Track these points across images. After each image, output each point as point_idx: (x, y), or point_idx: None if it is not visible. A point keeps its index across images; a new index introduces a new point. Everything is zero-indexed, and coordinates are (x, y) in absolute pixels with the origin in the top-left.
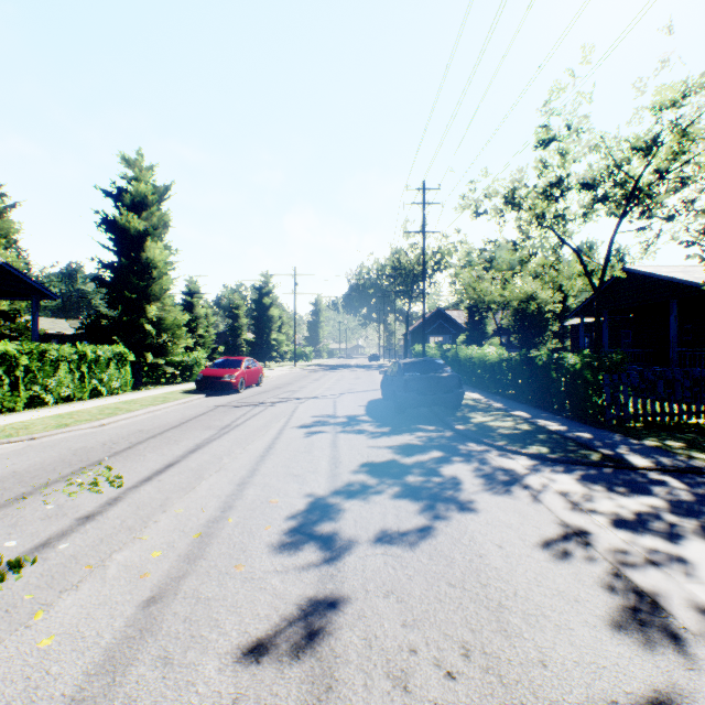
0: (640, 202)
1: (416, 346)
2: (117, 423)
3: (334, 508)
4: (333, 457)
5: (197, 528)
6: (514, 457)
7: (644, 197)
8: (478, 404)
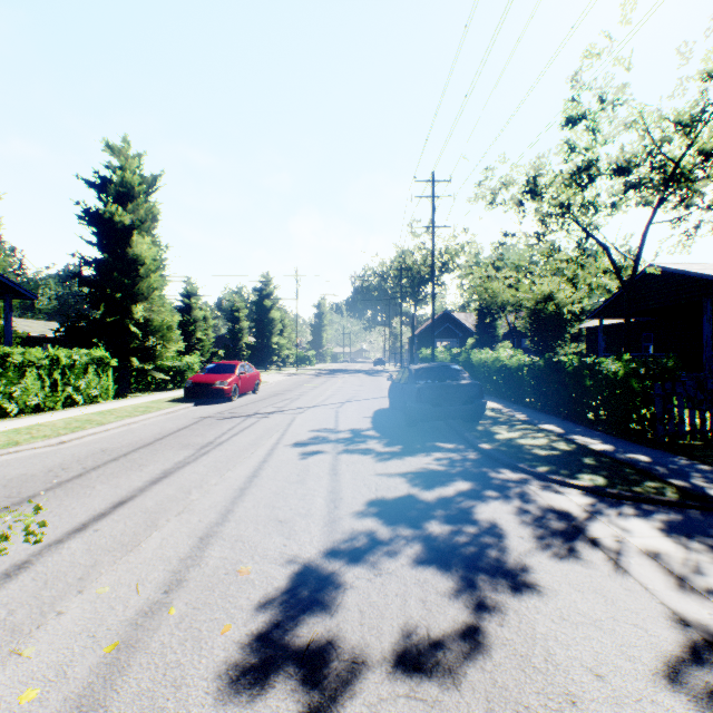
0: (678, 188)
1: (424, 350)
2: (81, 440)
3: (330, 585)
4: (332, 491)
5: (117, 628)
6: (564, 491)
7: (686, 182)
8: (499, 416)
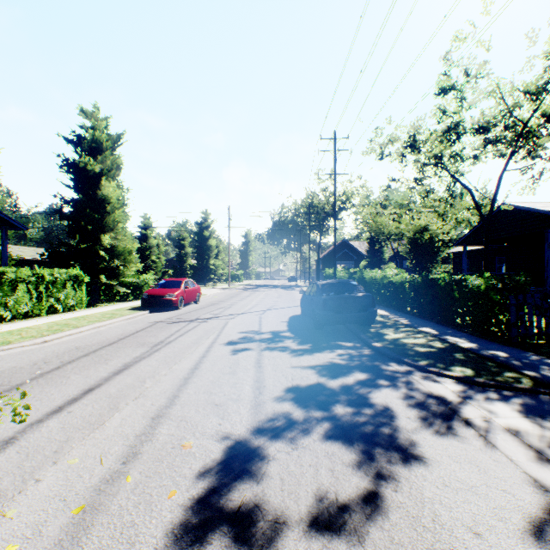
0: (526, 143)
1: (327, 270)
2: (60, 339)
3: (256, 457)
4: (257, 380)
5: (84, 494)
6: (440, 380)
7: (532, 138)
8: (387, 321)
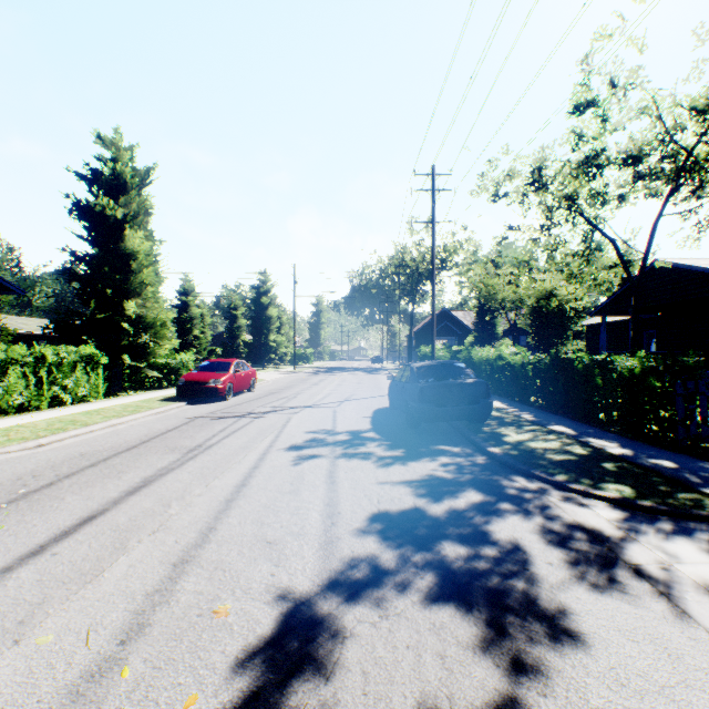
0: (690, 178)
1: (422, 347)
2: (61, 442)
3: (325, 632)
4: (328, 503)
5: (51, 701)
6: (588, 503)
7: (699, 171)
8: (505, 416)
